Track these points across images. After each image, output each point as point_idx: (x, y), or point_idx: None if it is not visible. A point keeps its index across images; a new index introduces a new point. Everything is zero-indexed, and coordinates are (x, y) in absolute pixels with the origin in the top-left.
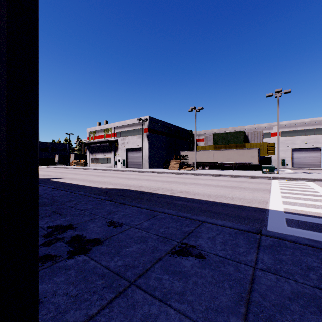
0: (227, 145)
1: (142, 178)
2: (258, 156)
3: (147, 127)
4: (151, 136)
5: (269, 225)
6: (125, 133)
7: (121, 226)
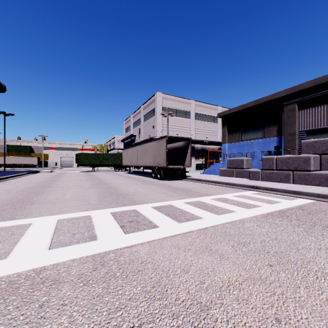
0: (19, 153)
1: None
2: (38, 161)
3: None
4: None
5: None
6: None
7: None
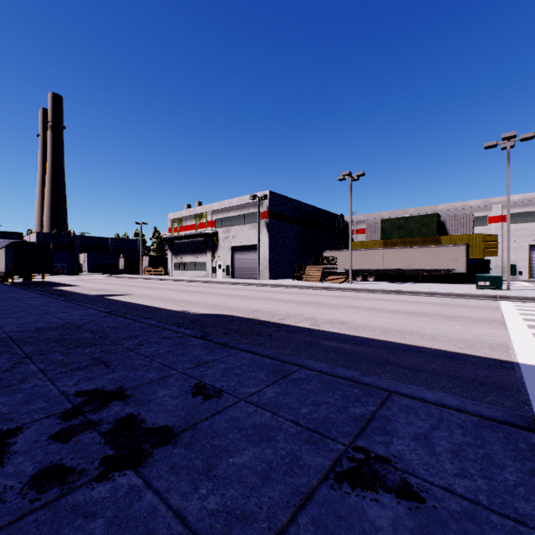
0: (407, 238)
1: (259, 296)
2: (466, 259)
3: (266, 209)
4: (273, 224)
5: (534, 401)
6: (229, 220)
7: (218, 395)
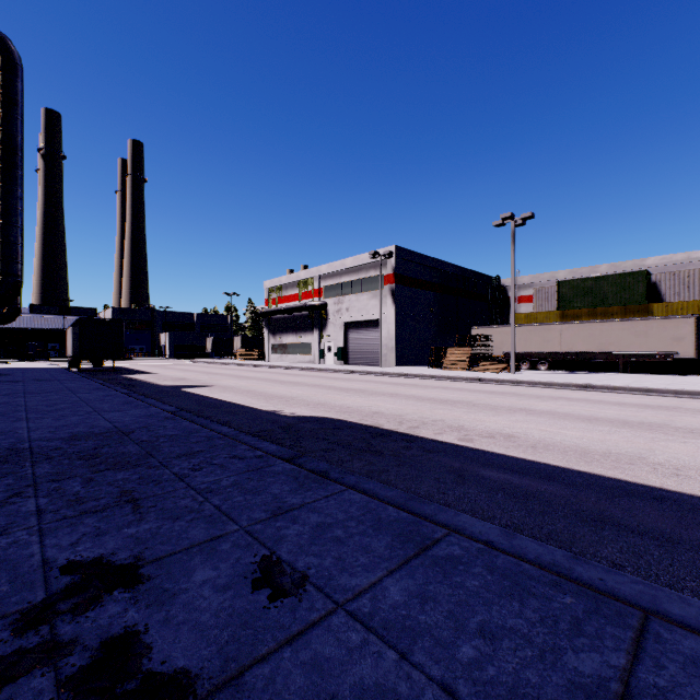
0: (598, 308)
1: (380, 390)
2: (696, 337)
3: (391, 271)
4: (400, 291)
5: None
6: (341, 287)
7: (298, 591)
